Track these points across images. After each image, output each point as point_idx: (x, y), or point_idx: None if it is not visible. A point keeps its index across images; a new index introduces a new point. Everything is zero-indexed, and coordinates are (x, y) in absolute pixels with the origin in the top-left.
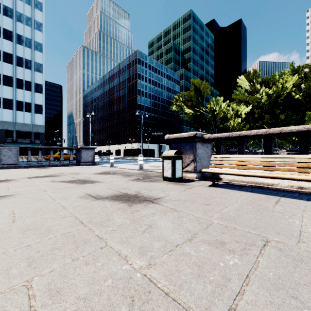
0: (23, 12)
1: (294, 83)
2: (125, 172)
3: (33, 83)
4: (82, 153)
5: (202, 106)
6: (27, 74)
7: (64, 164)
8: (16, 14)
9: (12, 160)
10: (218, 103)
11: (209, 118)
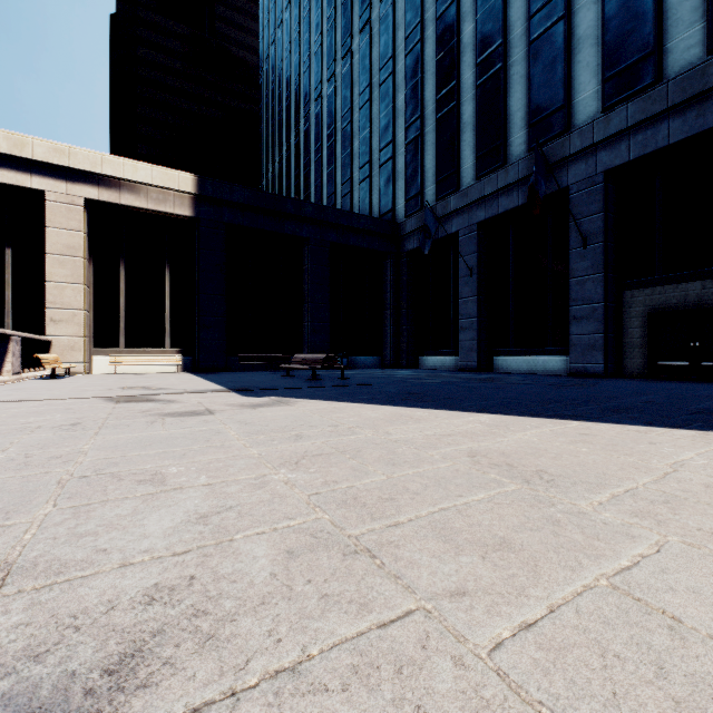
0: None
1: None
2: None
3: None
4: None
5: None
6: None
7: None
8: None
9: None
10: None
11: None
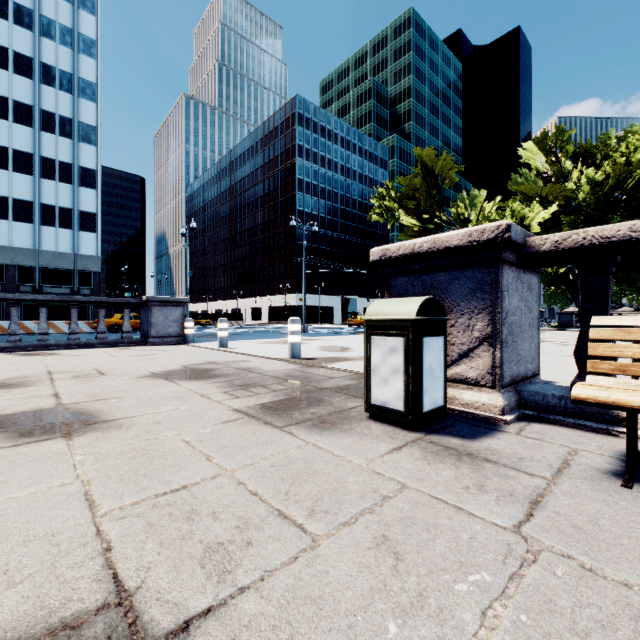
0: (54, 18)
1: None
2: (243, 371)
3: (77, 167)
4: (153, 314)
5: (440, 209)
6: (64, 147)
7: (107, 340)
8: (40, 22)
9: None
10: (476, 203)
11: None
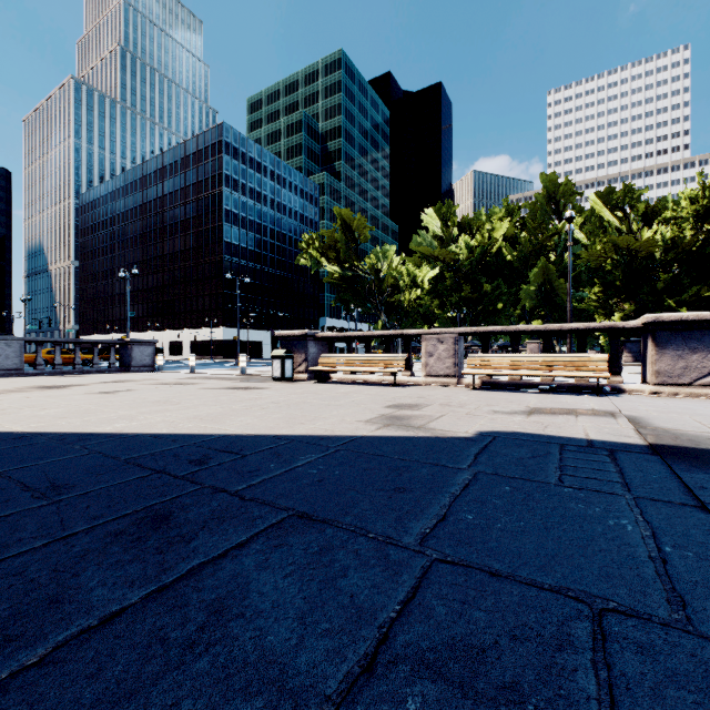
0: None
1: (507, 233)
2: (222, 377)
3: None
4: (133, 351)
5: (358, 260)
6: None
7: (101, 369)
8: None
9: (13, 362)
10: (388, 256)
11: (371, 285)
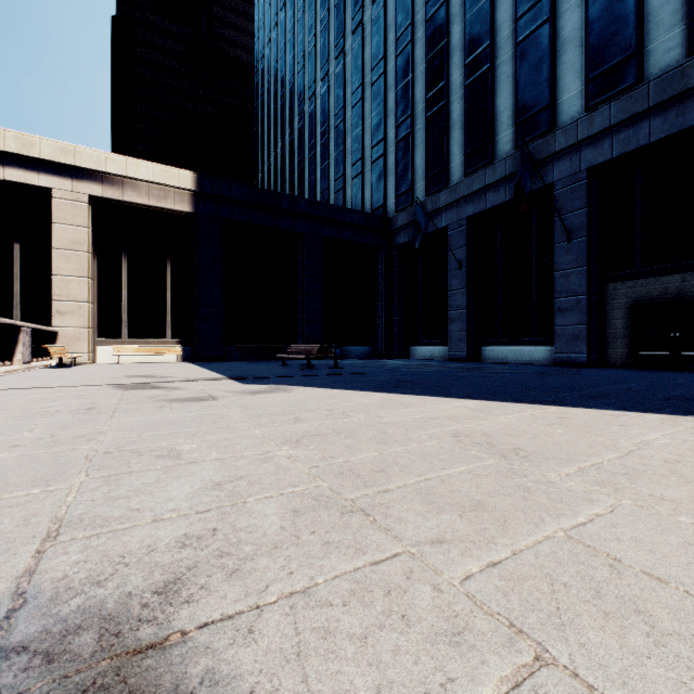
0: None
1: None
2: None
3: None
4: None
5: None
6: None
7: None
8: None
9: None
10: None
11: None
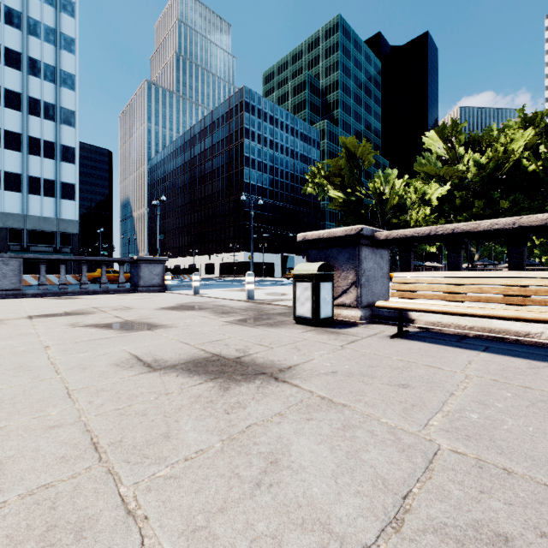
0: (40, 19)
1: (527, 144)
2: (219, 306)
3: (59, 145)
4: (141, 269)
5: (361, 185)
6: (48, 128)
7: (108, 289)
8: (28, 23)
9: (10, 282)
10: (389, 180)
11: (373, 208)
